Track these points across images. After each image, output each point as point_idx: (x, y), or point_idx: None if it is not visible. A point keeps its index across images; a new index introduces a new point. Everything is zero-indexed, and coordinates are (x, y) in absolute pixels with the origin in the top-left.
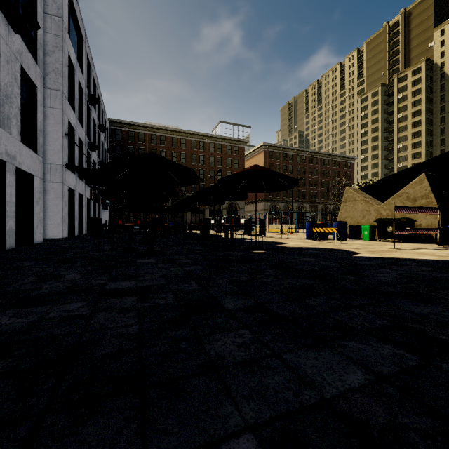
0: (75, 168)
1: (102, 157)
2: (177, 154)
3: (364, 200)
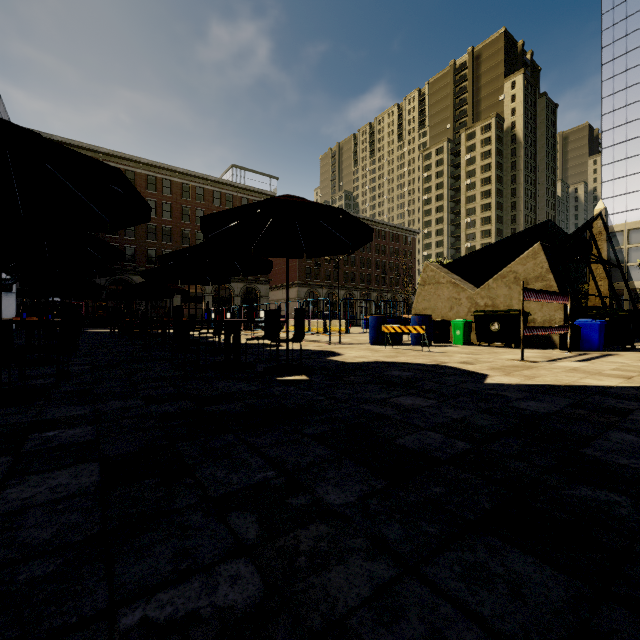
0: None
1: None
2: (157, 204)
3: (452, 283)
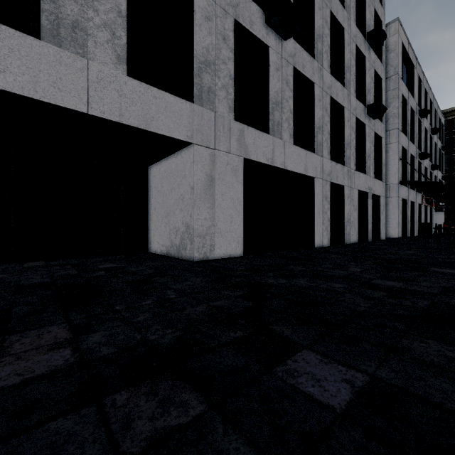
0: (407, 183)
1: (434, 159)
2: None
3: None
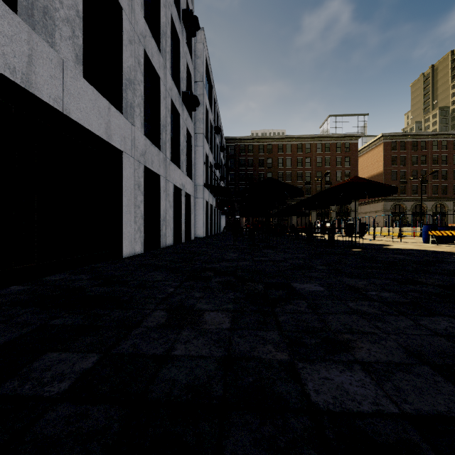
0: (210, 187)
1: (221, 172)
2: (283, 160)
3: None
